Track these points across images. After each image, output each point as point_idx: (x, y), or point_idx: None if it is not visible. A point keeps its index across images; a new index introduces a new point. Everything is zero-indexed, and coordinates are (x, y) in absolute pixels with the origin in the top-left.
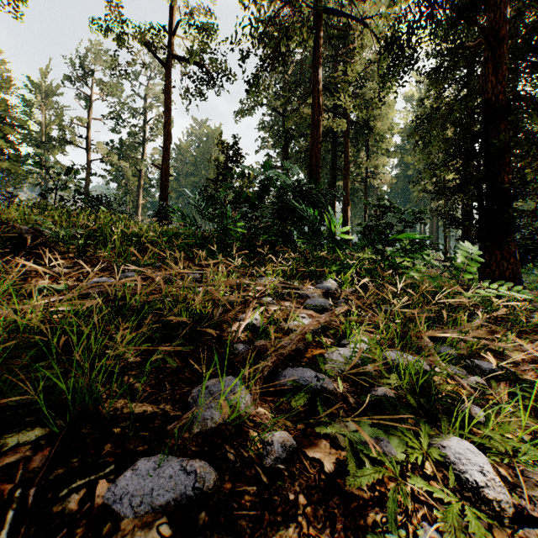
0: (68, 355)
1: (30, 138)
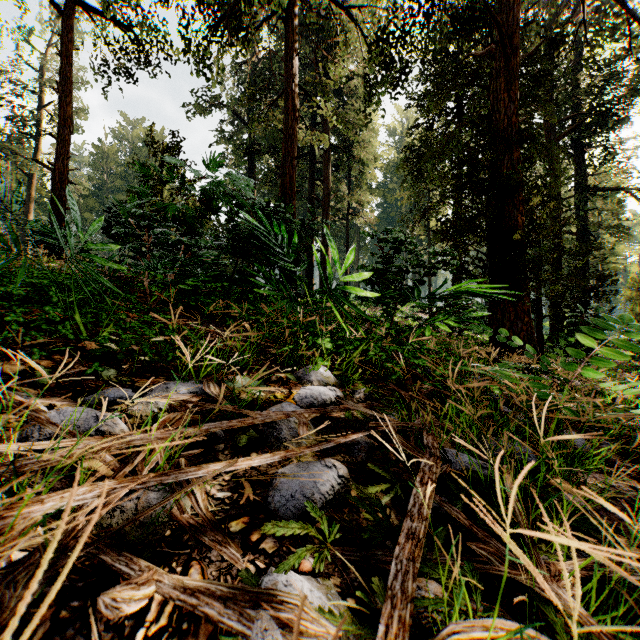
0: None
1: None
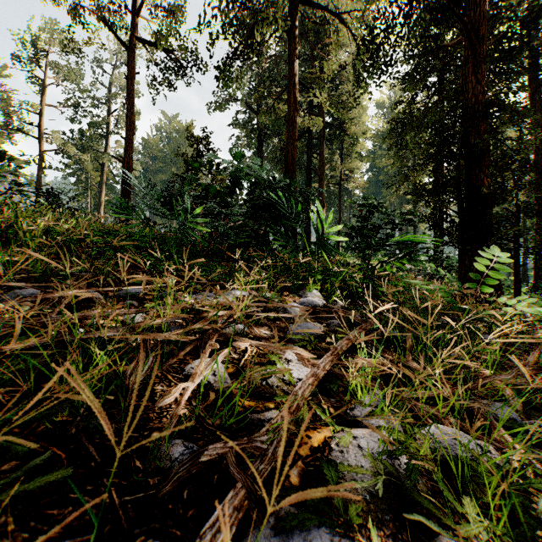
0: None
1: None
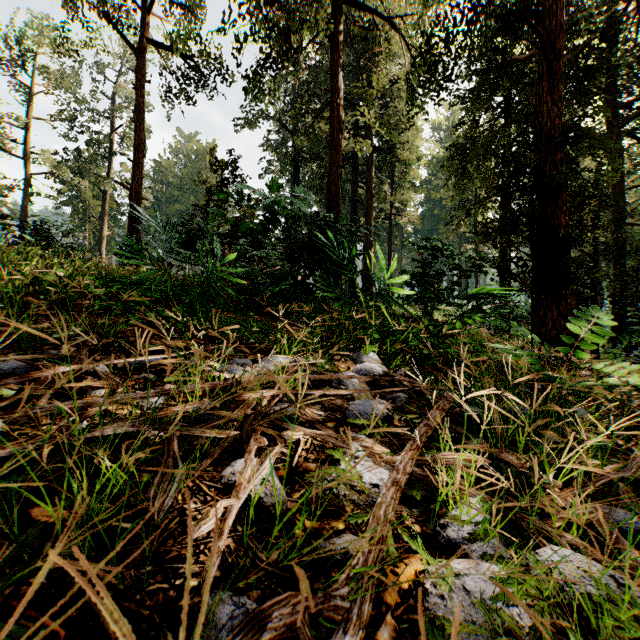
0: None
1: None
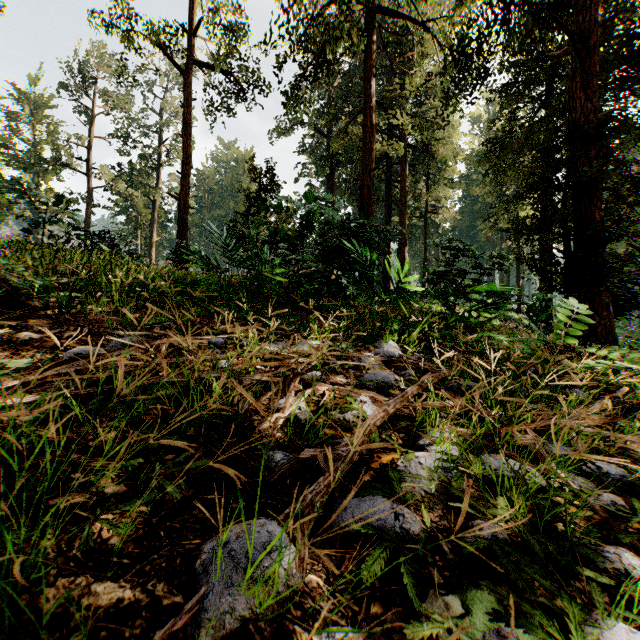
0: (9, 485)
1: (17, 159)
